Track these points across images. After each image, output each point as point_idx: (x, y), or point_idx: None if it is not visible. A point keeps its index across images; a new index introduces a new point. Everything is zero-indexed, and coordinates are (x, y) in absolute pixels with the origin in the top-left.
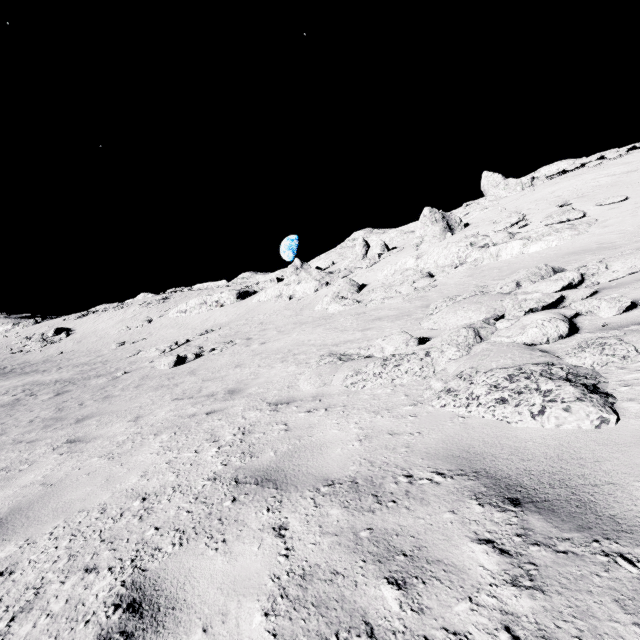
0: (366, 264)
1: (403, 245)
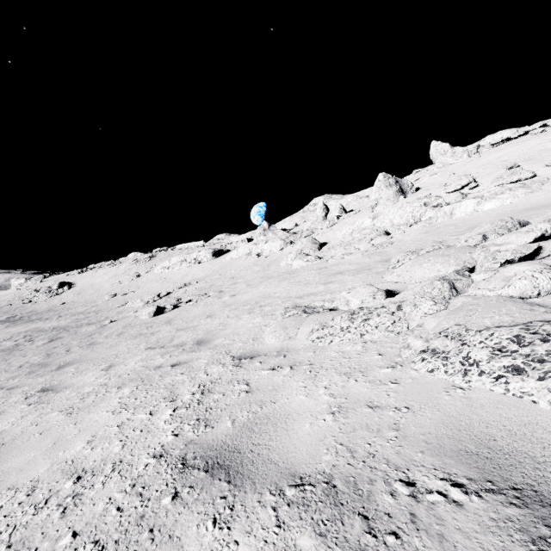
0: (326, 225)
1: (359, 208)
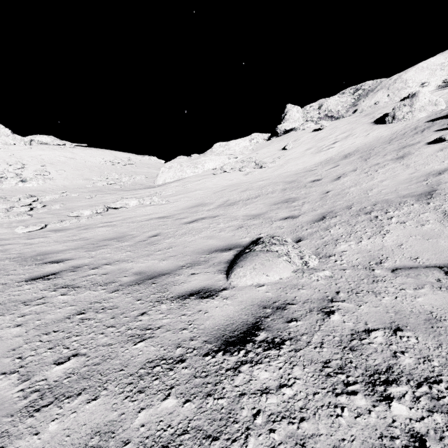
0: None
1: None
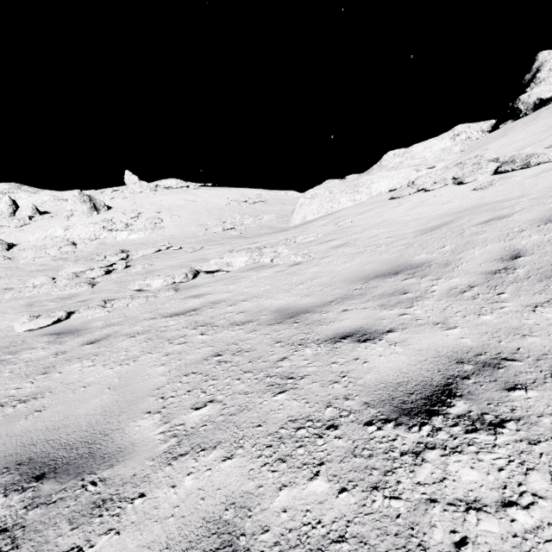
0: (15, 223)
1: (56, 211)
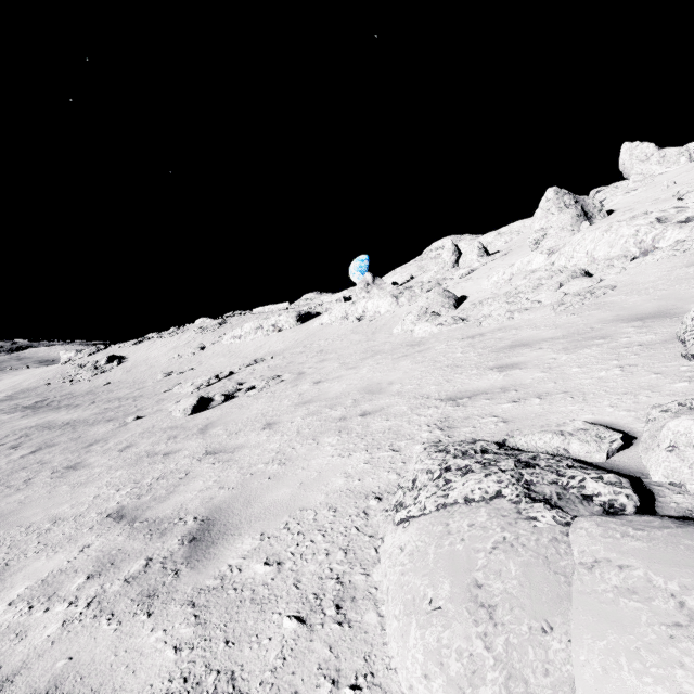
0: (459, 273)
1: (508, 248)
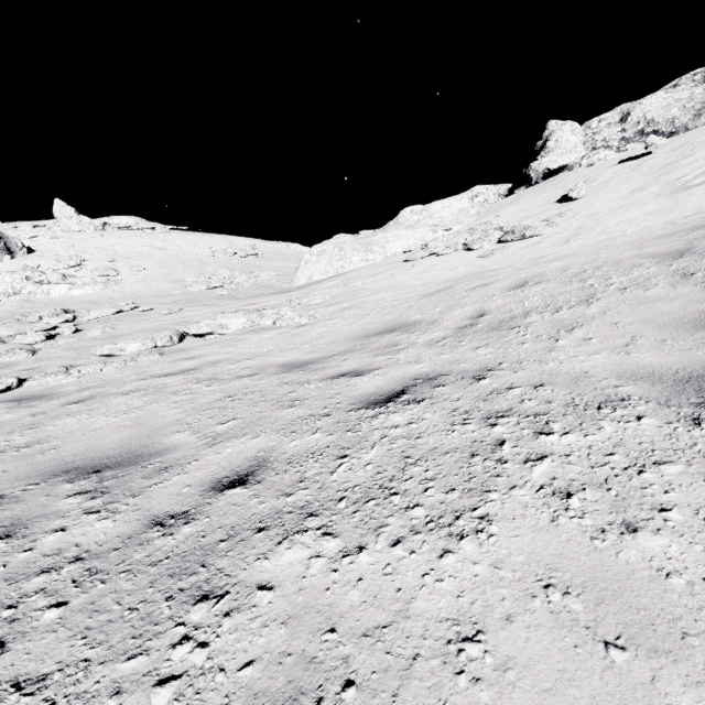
0: None
1: None
